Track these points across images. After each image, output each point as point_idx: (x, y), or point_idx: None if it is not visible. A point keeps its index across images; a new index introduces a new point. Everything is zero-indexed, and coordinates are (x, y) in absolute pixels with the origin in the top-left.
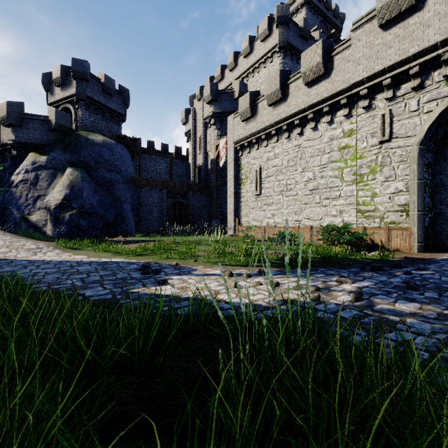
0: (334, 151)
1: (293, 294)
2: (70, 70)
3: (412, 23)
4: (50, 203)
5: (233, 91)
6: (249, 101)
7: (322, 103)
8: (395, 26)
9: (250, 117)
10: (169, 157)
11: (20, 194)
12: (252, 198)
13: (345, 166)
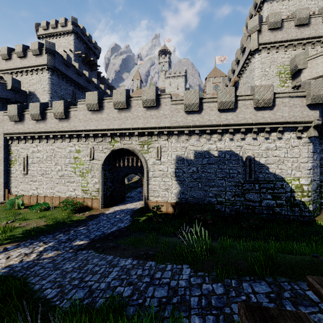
0: (71, 158)
1: (13, 261)
2: None
3: (99, 116)
4: None
5: (6, 83)
6: (17, 111)
7: (65, 132)
8: (94, 113)
9: (19, 121)
10: None
11: None
12: (21, 175)
13: (76, 167)
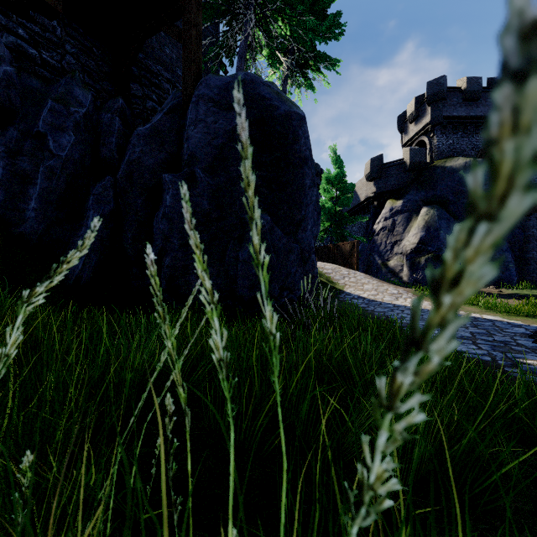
0: None
1: None
2: (424, 98)
3: None
4: (405, 248)
5: None
6: None
7: None
8: None
9: None
10: None
11: (380, 241)
12: None
13: None
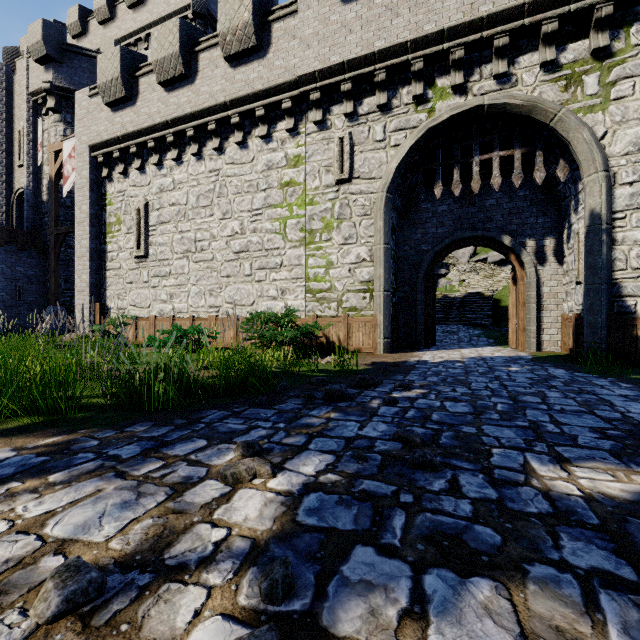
0: (273, 188)
1: None
2: None
3: (378, 3)
4: None
5: None
6: (120, 65)
7: (254, 101)
8: (358, 0)
9: (125, 101)
10: None
11: None
12: (130, 262)
13: (289, 216)
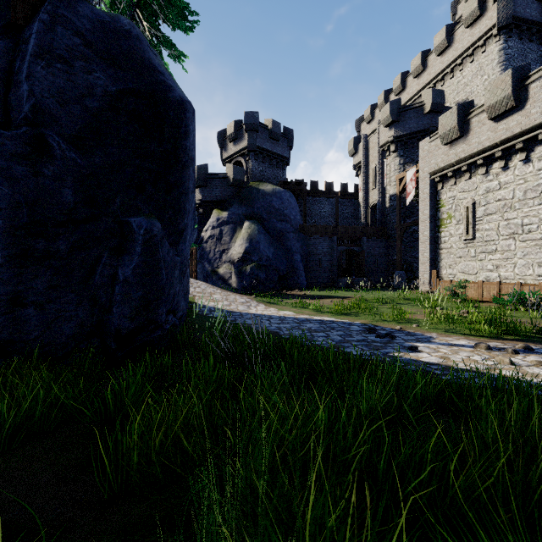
0: None
1: None
2: (242, 124)
3: None
4: (233, 256)
5: (422, 104)
6: (456, 118)
7: None
8: None
9: (458, 139)
10: (334, 197)
11: (209, 249)
12: (459, 244)
13: None
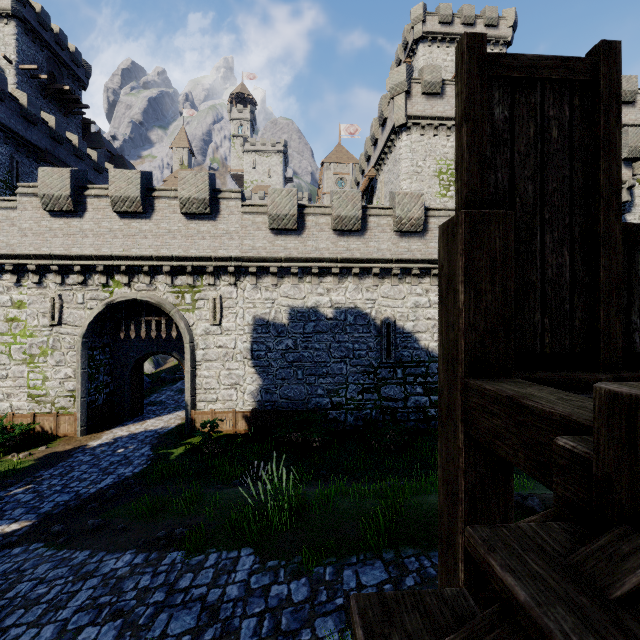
0: None
1: None
2: None
3: (75, 225)
4: None
5: None
6: None
7: None
8: (61, 218)
9: None
10: None
11: None
12: None
13: (14, 342)
